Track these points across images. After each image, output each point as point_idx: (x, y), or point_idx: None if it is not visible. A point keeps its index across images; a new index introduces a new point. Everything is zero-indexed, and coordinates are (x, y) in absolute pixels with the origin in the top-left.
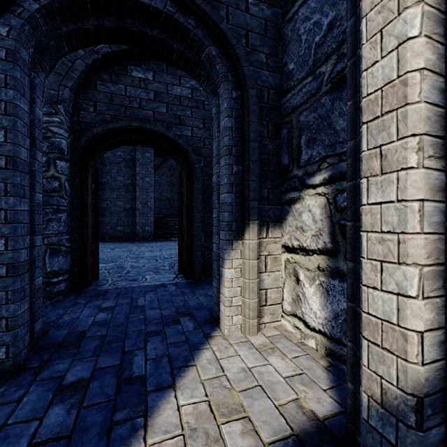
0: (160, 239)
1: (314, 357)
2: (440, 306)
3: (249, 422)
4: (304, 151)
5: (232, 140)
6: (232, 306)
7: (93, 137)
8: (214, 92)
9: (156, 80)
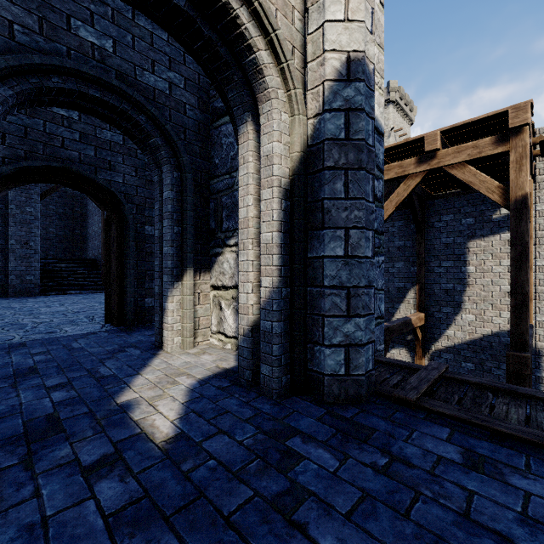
0: (52, 293)
1: (230, 352)
2: (260, 296)
3: (191, 375)
4: (225, 222)
5: (174, 208)
6: (174, 331)
7: (3, 173)
8: (157, 165)
9: (83, 121)
